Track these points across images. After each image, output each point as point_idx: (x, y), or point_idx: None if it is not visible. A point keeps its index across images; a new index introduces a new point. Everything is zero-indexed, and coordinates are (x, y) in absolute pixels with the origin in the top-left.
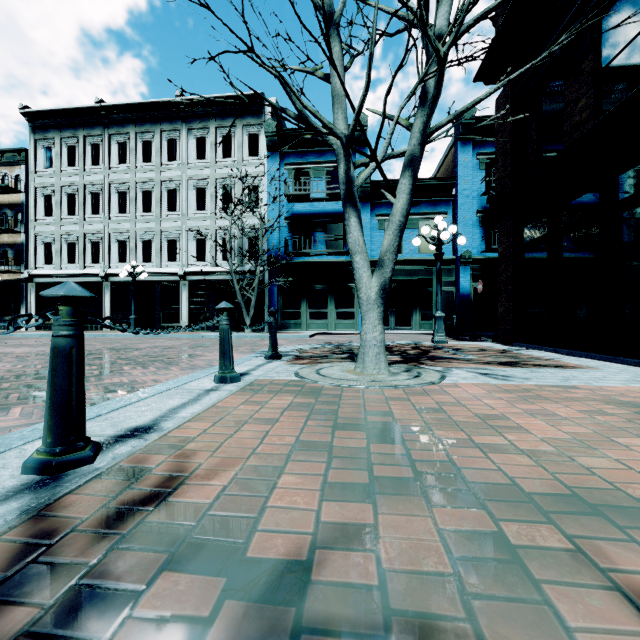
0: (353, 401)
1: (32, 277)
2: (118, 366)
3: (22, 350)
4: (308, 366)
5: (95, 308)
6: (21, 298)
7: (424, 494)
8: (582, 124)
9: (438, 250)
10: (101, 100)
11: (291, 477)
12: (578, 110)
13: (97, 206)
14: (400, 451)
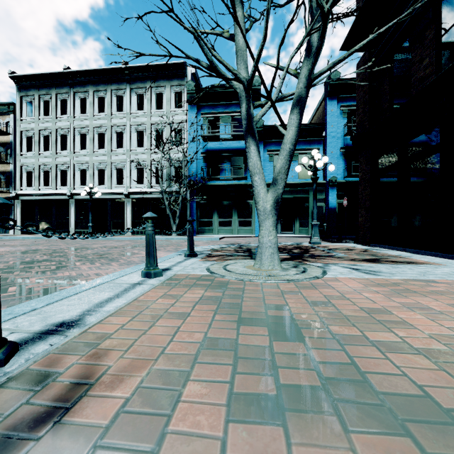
0: (254, 294)
1: (18, 196)
2: (72, 262)
3: (4, 249)
4: (217, 263)
5: (63, 218)
6: (10, 211)
7: (334, 406)
8: (426, 78)
9: (314, 175)
10: (68, 67)
11: (197, 383)
12: (422, 67)
13: (65, 144)
14: (301, 349)
